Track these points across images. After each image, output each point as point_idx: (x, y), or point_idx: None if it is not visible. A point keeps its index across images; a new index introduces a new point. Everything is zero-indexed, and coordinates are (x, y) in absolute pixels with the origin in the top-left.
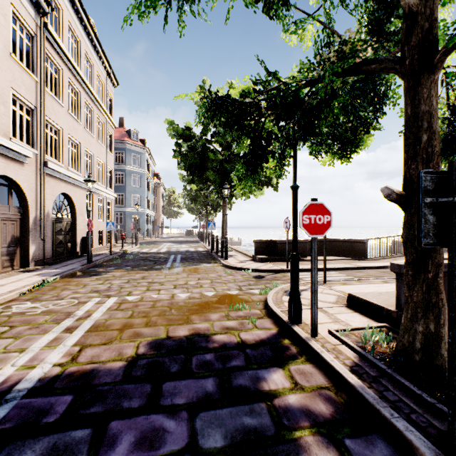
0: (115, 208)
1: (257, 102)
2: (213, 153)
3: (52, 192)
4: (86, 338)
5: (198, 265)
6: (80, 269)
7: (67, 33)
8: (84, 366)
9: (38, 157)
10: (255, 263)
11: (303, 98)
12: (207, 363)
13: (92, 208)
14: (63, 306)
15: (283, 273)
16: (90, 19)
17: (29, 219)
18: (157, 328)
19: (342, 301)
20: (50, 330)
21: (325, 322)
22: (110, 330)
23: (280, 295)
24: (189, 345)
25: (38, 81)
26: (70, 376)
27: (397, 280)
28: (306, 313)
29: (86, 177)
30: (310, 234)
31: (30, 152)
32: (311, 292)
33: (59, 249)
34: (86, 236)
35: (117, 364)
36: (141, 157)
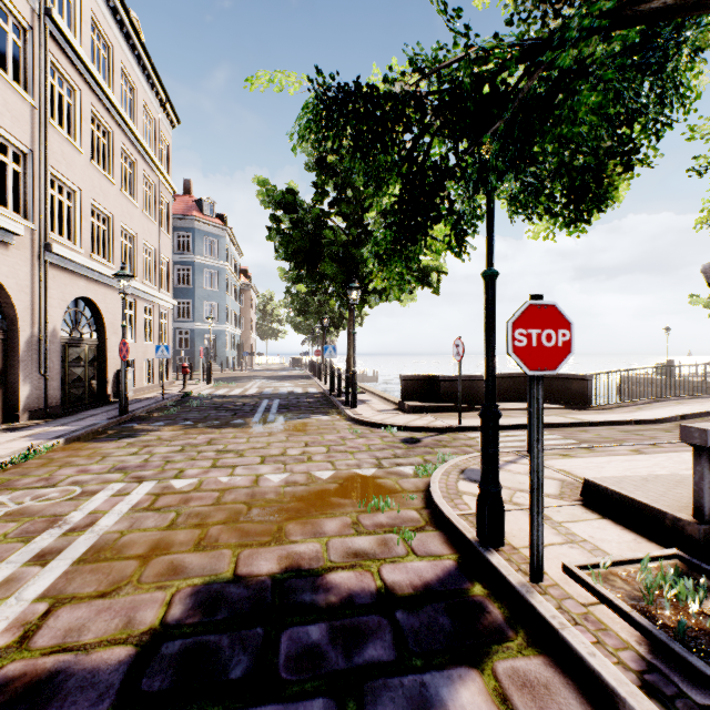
0: (178, 323)
1: (418, 95)
2: (333, 233)
3: (61, 294)
4: (70, 578)
5: (306, 418)
6: (104, 426)
7: (89, 31)
8: (41, 660)
9: (36, 235)
10: (403, 416)
11: (512, 90)
12: (312, 650)
13: (134, 322)
14: (50, 500)
15: (452, 434)
16: (132, 14)
17: (19, 339)
18: (216, 553)
19: (571, 492)
20: (5, 559)
21: (552, 543)
22: (122, 558)
23: (453, 479)
24: (276, 600)
25: (36, 106)
26: (0, 692)
27: (696, 460)
28: (508, 521)
29: None
30: (529, 368)
31: (20, 225)
32: (531, 489)
33: (75, 391)
34: None
35: (114, 654)
36: (219, 242)
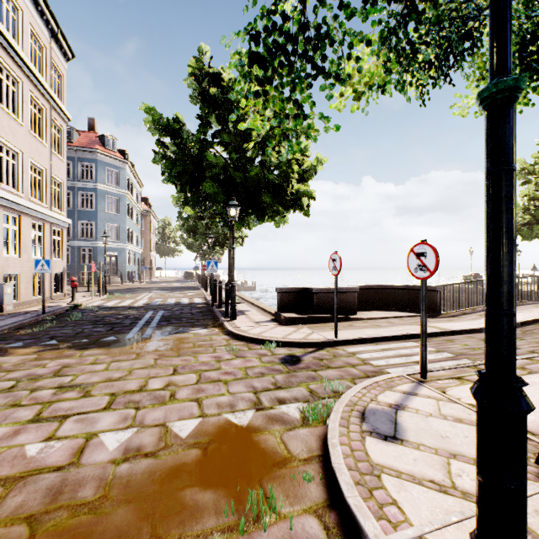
0: (81, 242)
1: None
2: None
3: None
4: None
5: (184, 332)
6: None
7: None
8: None
9: None
10: (280, 328)
11: None
12: None
13: (18, 238)
14: None
15: (331, 349)
16: None
17: None
18: None
19: None
20: None
21: None
22: None
23: (356, 434)
24: None
25: None
26: None
27: None
28: None
29: (3, 187)
30: None
31: None
32: None
33: None
34: (1, 284)
35: None
36: (120, 173)
